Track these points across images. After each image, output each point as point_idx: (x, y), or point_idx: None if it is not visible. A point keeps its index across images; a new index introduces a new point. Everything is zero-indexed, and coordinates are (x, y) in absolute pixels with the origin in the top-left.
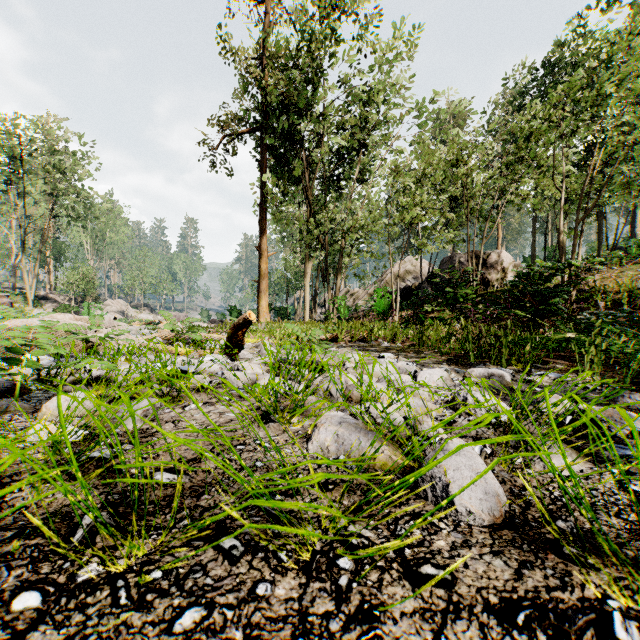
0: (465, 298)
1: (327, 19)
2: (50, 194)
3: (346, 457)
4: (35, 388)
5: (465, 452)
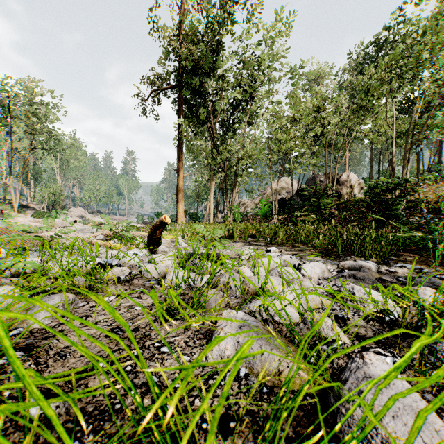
0: (325, 206)
1: (226, 6)
2: (29, 133)
3: (248, 370)
4: None
5: (394, 380)
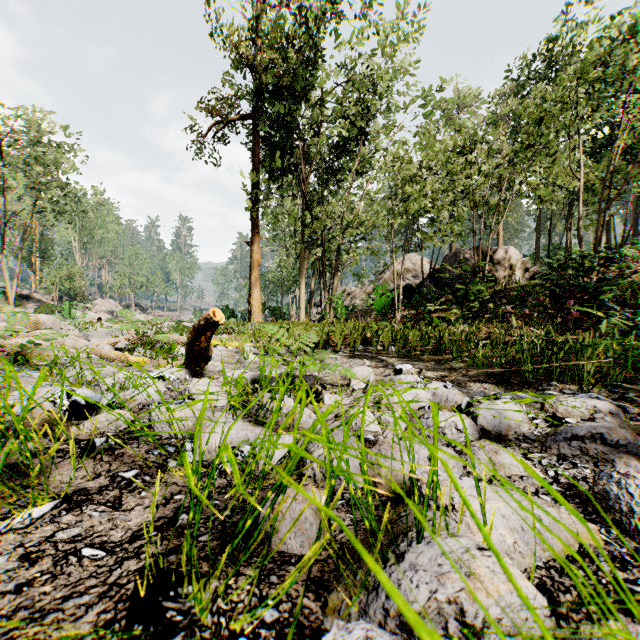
0: (476, 296)
1: None
2: (32, 188)
3: None
4: None
5: None
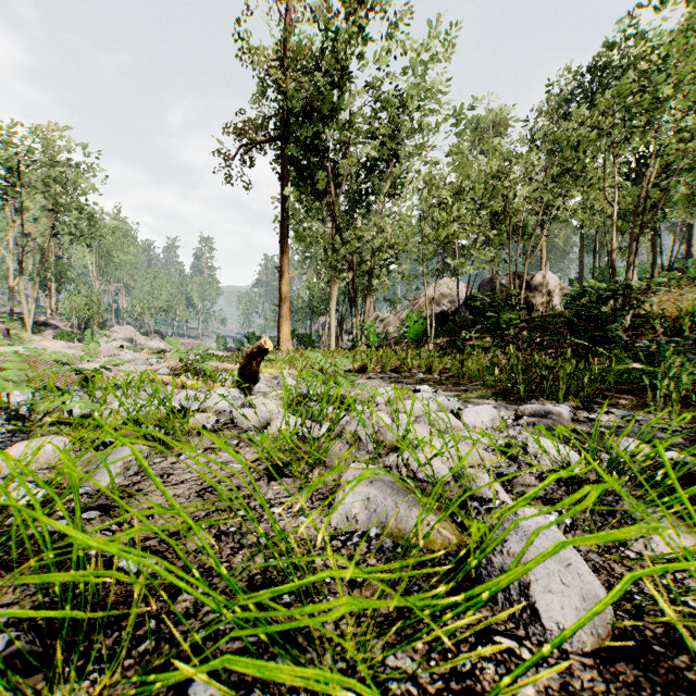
0: (508, 324)
1: (355, 15)
2: (50, 210)
3: (380, 530)
4: (5, 430)
5: (545, 531)
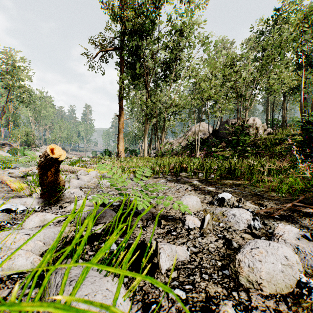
0: (243, 143)
1: None
2: (6, 88)
3: None
4: None
5: None
